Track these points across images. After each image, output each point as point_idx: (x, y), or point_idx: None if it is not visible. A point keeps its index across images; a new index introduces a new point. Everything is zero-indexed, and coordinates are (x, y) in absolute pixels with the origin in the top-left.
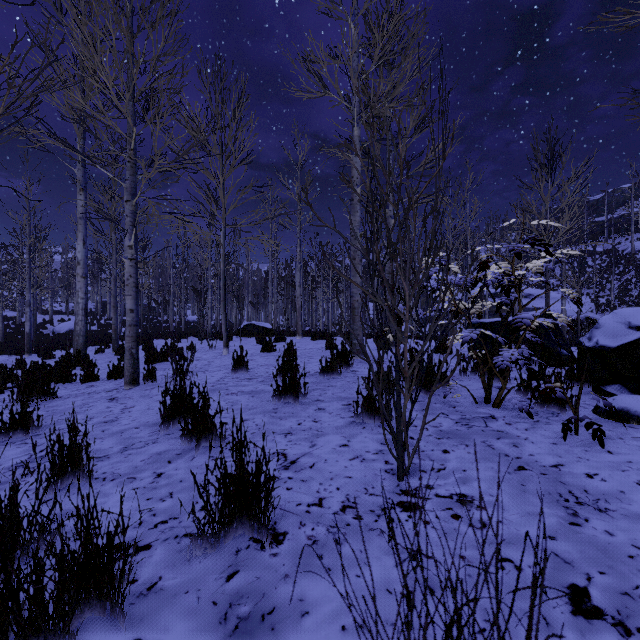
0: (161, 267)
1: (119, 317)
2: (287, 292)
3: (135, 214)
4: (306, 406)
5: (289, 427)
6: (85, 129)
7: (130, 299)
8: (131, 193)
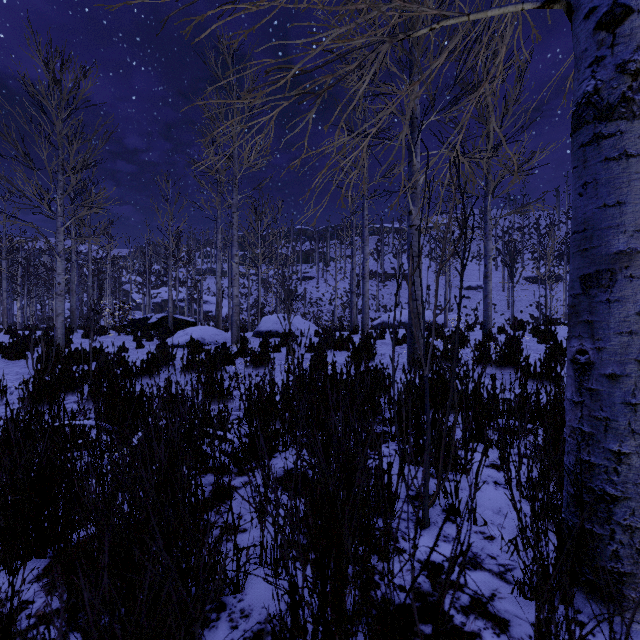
0: None
1: None
2: None
3: None
4: None
5: None
6: None
7: None
8: None
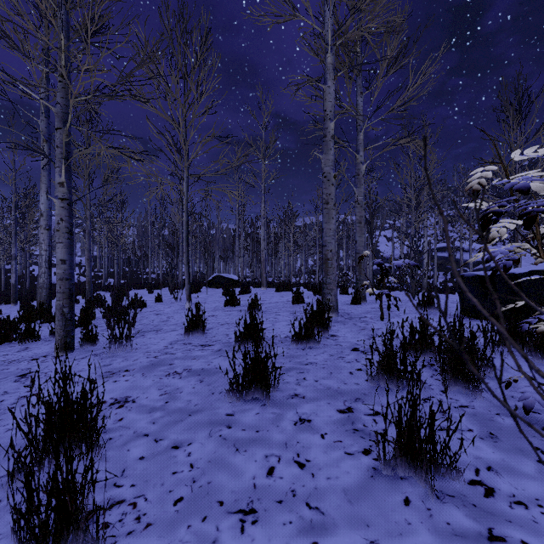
0: (144, 226)
1: (103, 269)
2: (252, 247)
3: (68, 145)
4: (279, 411)
5: (250, 483)
6: (11, 45)
7: (61, 247)
8: (62, 119)
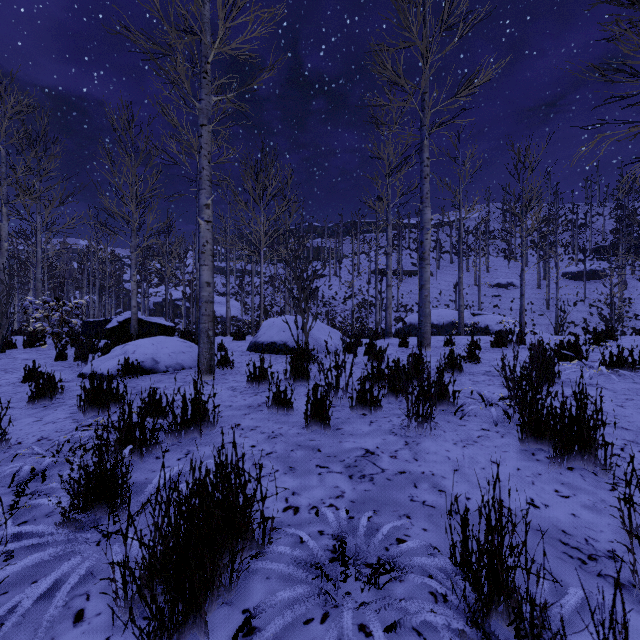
0: None
1: None
2: None
3: None
4: None
5: None
6: None
7: None
8: None
